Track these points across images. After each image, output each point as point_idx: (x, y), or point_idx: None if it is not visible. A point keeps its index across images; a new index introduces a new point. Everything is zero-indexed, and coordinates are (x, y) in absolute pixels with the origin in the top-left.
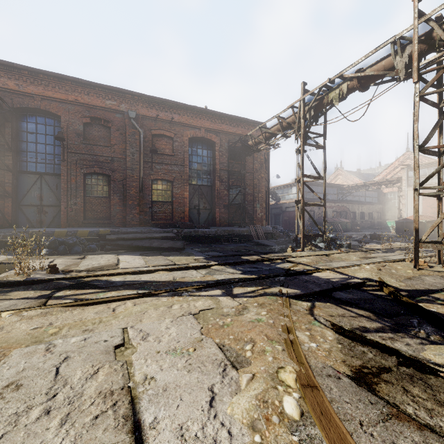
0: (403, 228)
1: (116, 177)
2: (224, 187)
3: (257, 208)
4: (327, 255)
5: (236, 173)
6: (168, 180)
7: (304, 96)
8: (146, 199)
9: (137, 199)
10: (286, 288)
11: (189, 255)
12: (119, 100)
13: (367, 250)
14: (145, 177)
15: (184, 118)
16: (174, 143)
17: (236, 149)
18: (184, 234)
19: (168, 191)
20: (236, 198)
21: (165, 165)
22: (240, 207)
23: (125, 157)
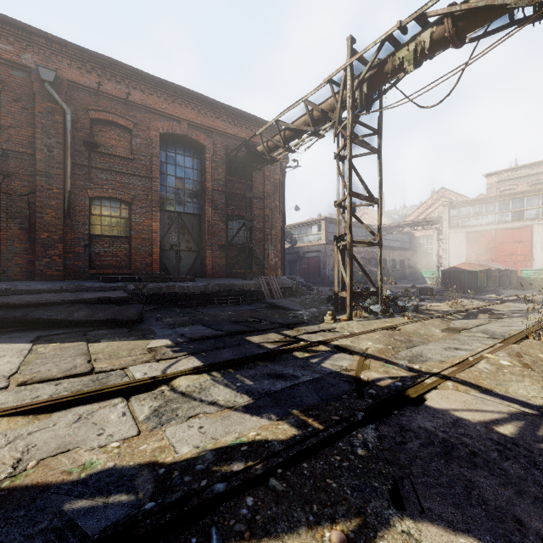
0: (451, 279)
1: (14, 188)
2: (219, 218)
3: (270, 251)
4: (396, 328)
5: (239, 195)
6: (122, 201)
7: (354, 58)
8: (77, 231)
9: (58, 230)
10: (426, 529)
11: (145, 337)
12: (19, 44)
13: (441, 314)
14: (76, 193)
15: (152, 100)
16: (133, 139)
17: (239, 159)
18: (148, 292)
19: (122, 219)
20: (239, 234)
21: (116, 174)
22: (244, 249)
23: (34, 151)
